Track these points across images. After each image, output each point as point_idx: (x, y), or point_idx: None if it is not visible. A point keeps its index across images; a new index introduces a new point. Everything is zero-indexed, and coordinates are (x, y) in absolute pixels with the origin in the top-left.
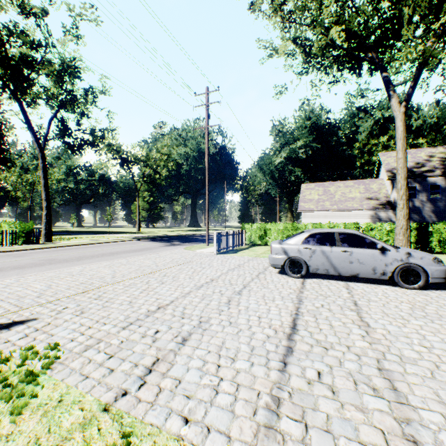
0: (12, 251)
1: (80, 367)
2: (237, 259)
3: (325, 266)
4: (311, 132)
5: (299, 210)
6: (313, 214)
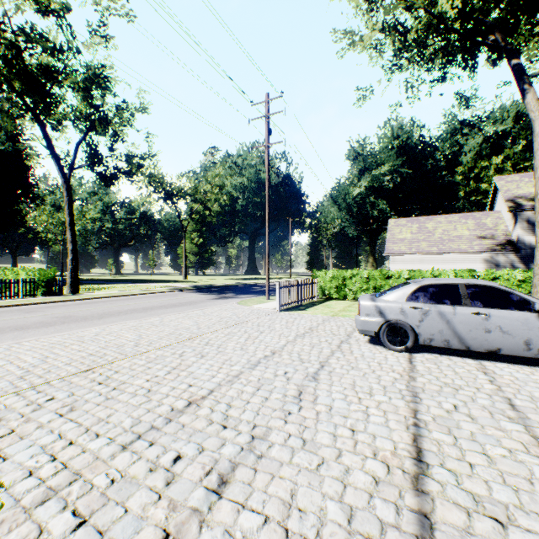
0: (27, 305)
1: None
2: (307, 319)
3: (445, 335)
4: (400, 154)
5: (386, 253)
6: (405, 259)
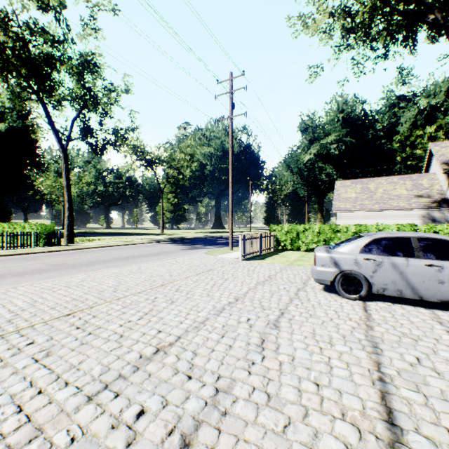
0: (30, 254)
1: None
2: (266, 268)
3: (398, 286)
4: (344, 125)
5: (333, 210)
6: (350, 215)
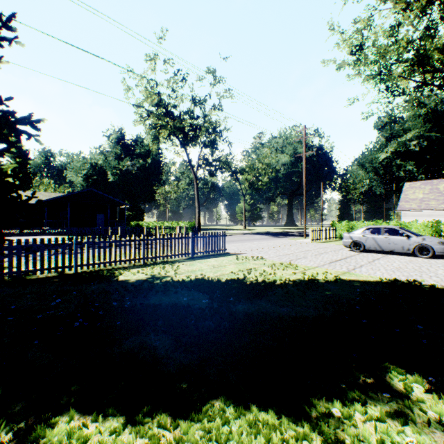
0: None
1: (272, 259)
2: (325, 245)
3: (374, 246)
4: (428, 119)
5: (398, 210)
6: (415, 214)
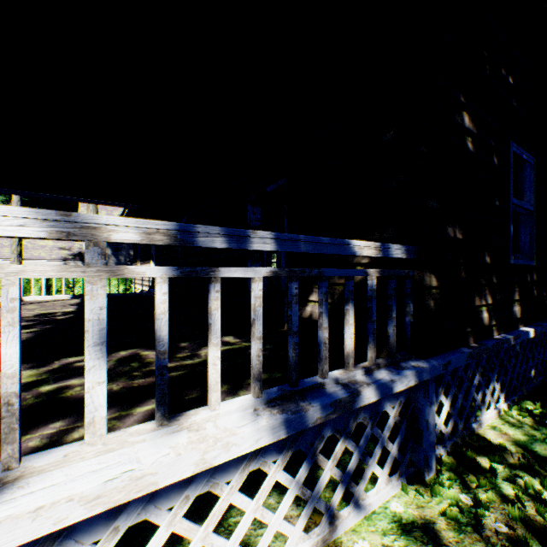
0: None
1: None
2: None
3: None
4: None
5: None
6: None
